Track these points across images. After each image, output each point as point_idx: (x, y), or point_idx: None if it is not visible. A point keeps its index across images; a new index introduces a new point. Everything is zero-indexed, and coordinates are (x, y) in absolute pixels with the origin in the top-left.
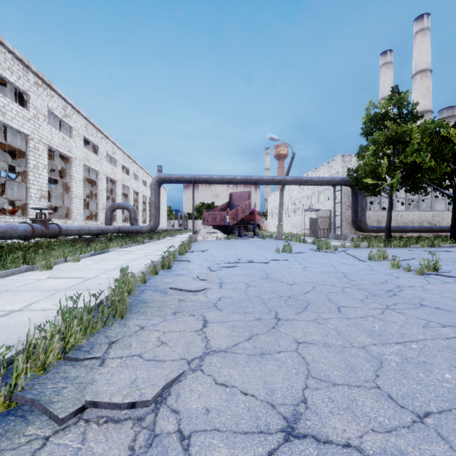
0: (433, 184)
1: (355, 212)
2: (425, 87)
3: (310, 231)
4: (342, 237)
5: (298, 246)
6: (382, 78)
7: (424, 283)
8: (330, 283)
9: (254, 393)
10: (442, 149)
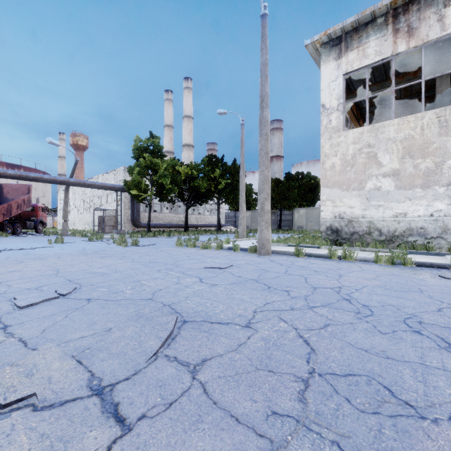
0: (178, 197)
1: (133, 213)
2: (190, 128)
3: (99, 227)
4: (121, 232)
5: (77, 239)
6: (166, 109)
7: (120, 249)
8: (69, 252)
9: (0, 271)
10: (175, 178)
